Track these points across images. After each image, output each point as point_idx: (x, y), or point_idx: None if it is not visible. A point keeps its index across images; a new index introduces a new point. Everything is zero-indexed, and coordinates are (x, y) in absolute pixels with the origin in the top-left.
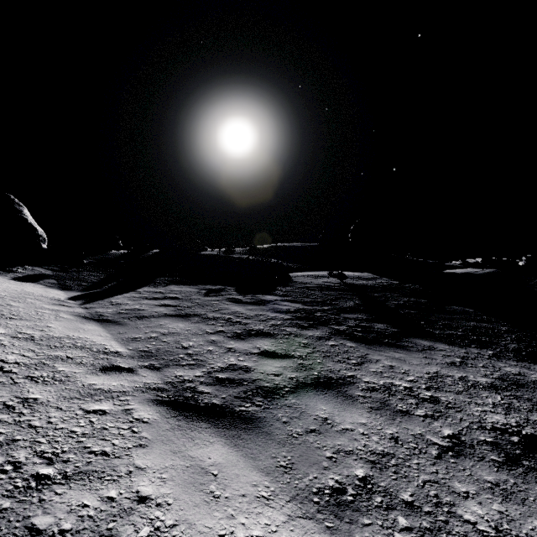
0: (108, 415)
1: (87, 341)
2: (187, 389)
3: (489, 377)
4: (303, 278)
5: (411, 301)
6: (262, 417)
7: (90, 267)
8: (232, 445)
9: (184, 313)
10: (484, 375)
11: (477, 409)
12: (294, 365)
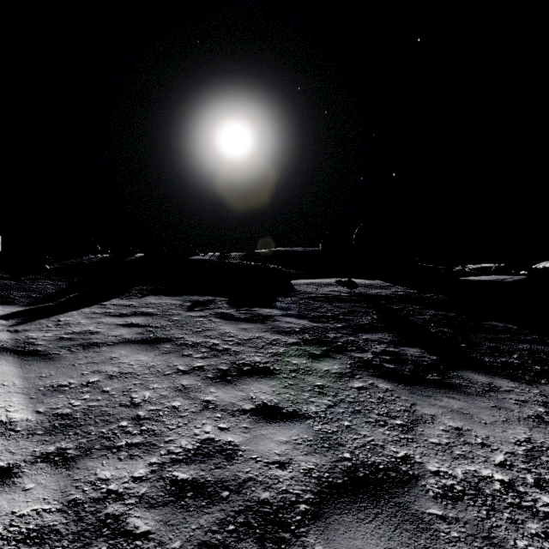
0: None
1: None
2: (104, 526)
3: None
4: (307, 287)
5: (439, 315)
6: None
7: (51, 274)
8: None
9: (153, 337)
10: None
11: None
12: (309, 436)
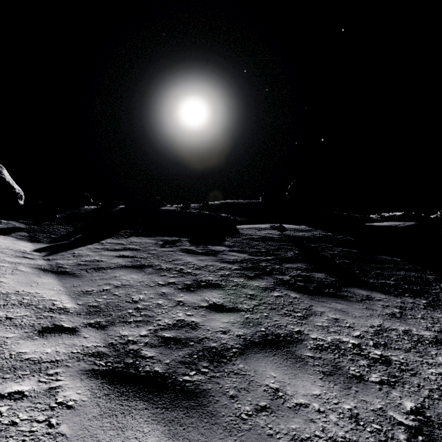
0: (25, 400)
1: (36, 296)
2: (129, 353)
3: (431, 331)
4: (248, 230)
5: (344, 251)
6: (207, 390)
7: (61, 220)
8: (170, 435)
9: (139, 264)
10: (426, 328)
11: (432, 372)
12: (241, 320)
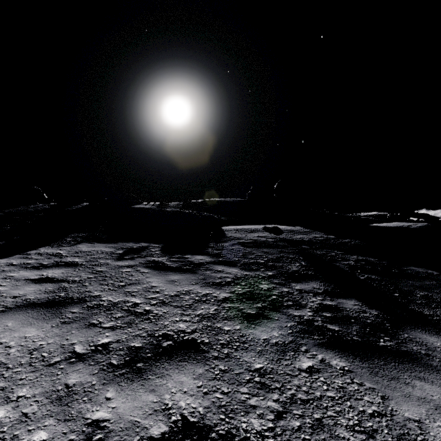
0: None
1: None
2: None
3: None
4: (236, 233)
5: (361, 261)
6: None
7: None
8: None
9: (62, 296)
10: None
11: None
12: None
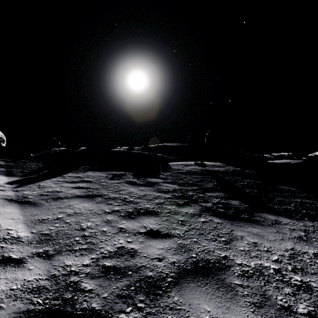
0: None
1: None
2: (69, 286)
3: None
4: (177, 166)
5: (251, 182)
6: None
7: (34, 159)
8: None
9: (91, 194)
10: None
11: None
12: (174, 246)
